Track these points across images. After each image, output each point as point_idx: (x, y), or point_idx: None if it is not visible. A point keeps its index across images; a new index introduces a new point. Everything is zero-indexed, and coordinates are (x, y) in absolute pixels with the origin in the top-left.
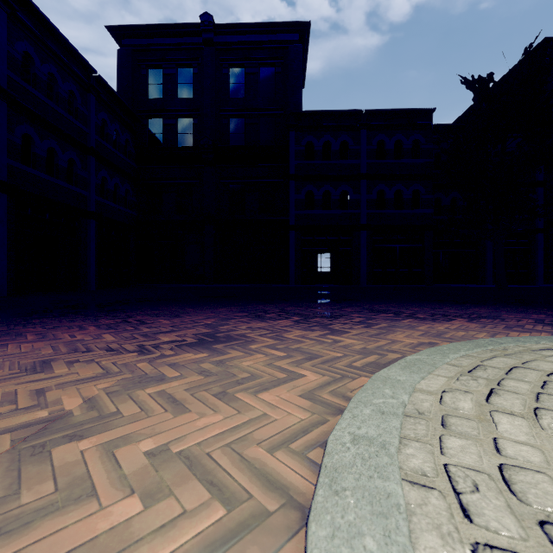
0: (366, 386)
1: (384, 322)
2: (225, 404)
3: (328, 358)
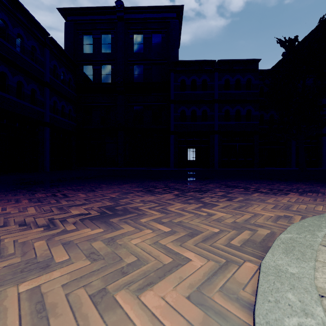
0: (263, 286)
1: (240, 196)
2: (99, 317)
3: (207, 234)
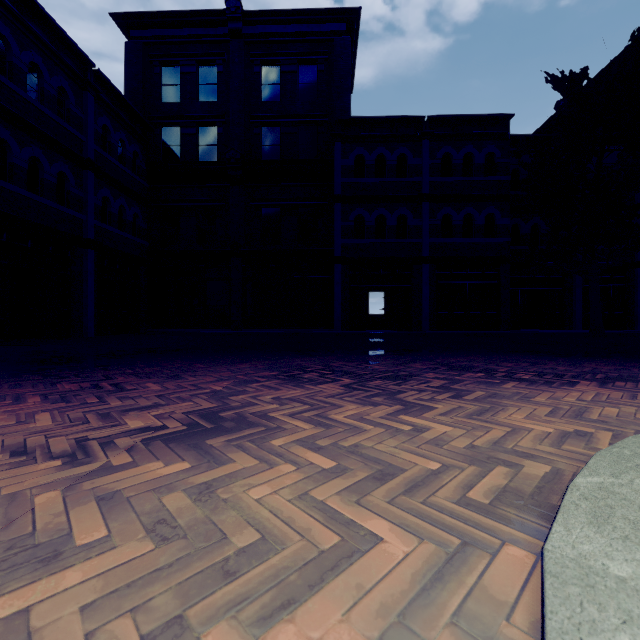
0: (557, 616)
1: (477, 388)
2: None
3: (415, 474)
